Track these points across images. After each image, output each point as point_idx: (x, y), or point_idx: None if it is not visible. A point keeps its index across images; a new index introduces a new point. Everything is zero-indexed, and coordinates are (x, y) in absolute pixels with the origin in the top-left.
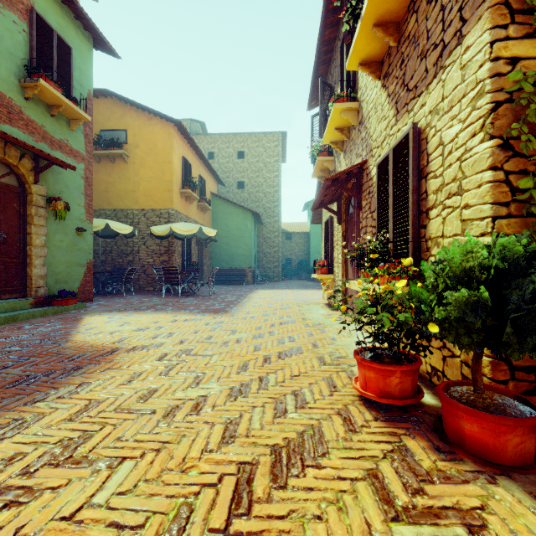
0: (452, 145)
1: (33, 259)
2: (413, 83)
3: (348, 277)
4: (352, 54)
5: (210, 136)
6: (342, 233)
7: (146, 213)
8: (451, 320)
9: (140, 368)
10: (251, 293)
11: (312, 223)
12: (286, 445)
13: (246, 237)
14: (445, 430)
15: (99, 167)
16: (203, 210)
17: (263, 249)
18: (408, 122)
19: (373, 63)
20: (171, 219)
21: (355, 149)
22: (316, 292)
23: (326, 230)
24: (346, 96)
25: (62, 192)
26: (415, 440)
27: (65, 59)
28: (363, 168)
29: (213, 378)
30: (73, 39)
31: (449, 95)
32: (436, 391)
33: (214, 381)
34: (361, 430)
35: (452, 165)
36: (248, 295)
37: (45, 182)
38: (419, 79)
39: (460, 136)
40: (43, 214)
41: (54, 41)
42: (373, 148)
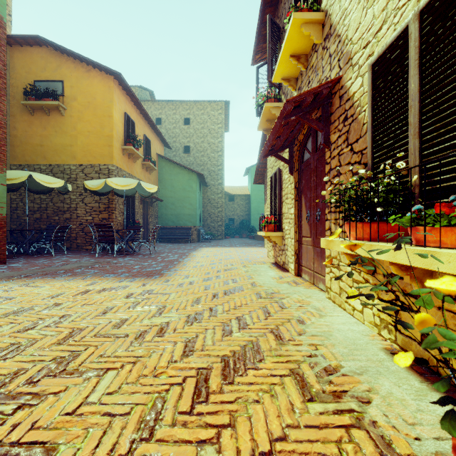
0: None
1: None
2: None
3: (303, 234)
4: None
5: (158, 103)
6: (294, 184)
7: (84, 169)
8: None
9: None
10: (195, 251)
11: (255, 183)
12: None
13: (191, 197)
14: None
15: (33, 120)
16: (149, 170)
17: (208, 209)
18: None
19: None
20: (111, 175)
21: (317, 76)
22: (259, 250)
23: (272, 185)
24: (306, 8)
25: None
26: None
27: None
28: (332, 92)
29: None
30: None
31: None
32: None
33: None
34: None
35: None
36: (191, 253)
37: None
38: None
39: None
40: None
41: None
42: (353, 54)
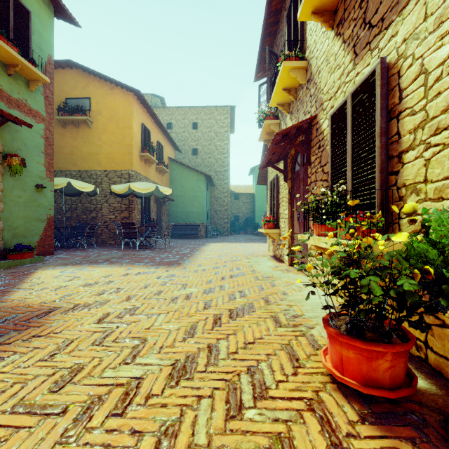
0: (442, 69)
1: None
2: (378, 17)
3: (294, 231)
4: None
5: (168, 109)
6: (288, 190)
7: (108, 174)
8: None
9: (72, 334)
10: (204, 246)
11: (258, 184)
12: None
13: (200, 197)
14: None
15: (65, 132)
16: (162, 173)
17: (214, 207)
18: (370, 62)
19: (326, 12)
20: (131, 179)
21: (303, 107)
22: (261, 245)
23: (271, 189)
24: (294, 56)
25: (20, 149)
26: None
27: (23, 21)
28: (311, 124)
29: (155, 348)
30: (32, 4)
31: (436, 11)
32: None
33: (155, 352)
34: (349, 445)
35: (442, 93)
36: (200, 248)
37: (1, 138)
38: (387, 10)
39: None
40: None
41: (10, 2)
42: (324, 102)
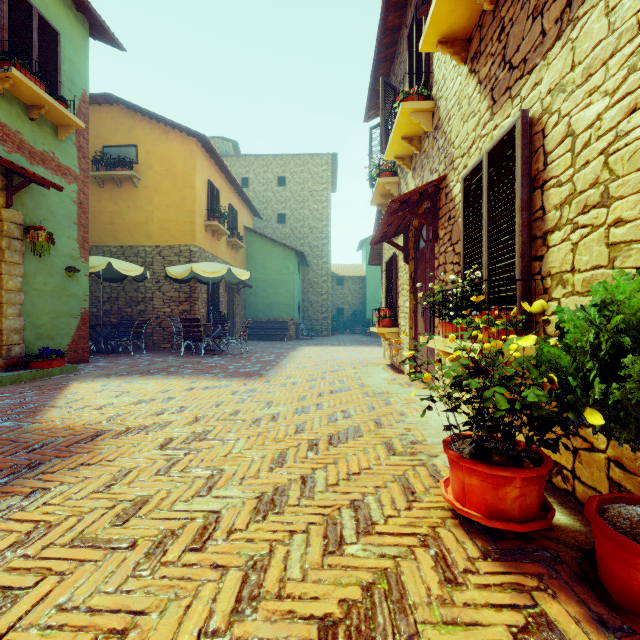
0: (590, 133)
1: (5, 307)
2: (519, 56)
3: (418, 331)
4: (429, 26)
5: (244, 159)
6: (409, 274)
7: (161, 251)
8: (627, 404)
9: (129, 462)
10: (294, 351)
11: (370, 264)
12: (344, 616)
13: (288, 282)
14: (602, 581)
15: (102, 193)
16: (235, 248)
17: (309, 296)
18: (511, 113)
19: (458, 41)
20: (193, 258)
21: (429, 163)
22: (374, 350)
23: (388, 272)
24: (417, 94)
25: (46, 220)
26: (559, 603)
27: (50, 46)
28: (440, 187)
29: (235, 479)
30: (61, 22)
31: (584, 60)
32: (587, 516)
33: (235, 484)
34: (465, 581)
35: (591, 163)
36: (290, 353)
37: (22, 206)
38: (530, 49)
39: (605, 117)
40: (19, 248)
41: (33, 21)
42: (455, 158)
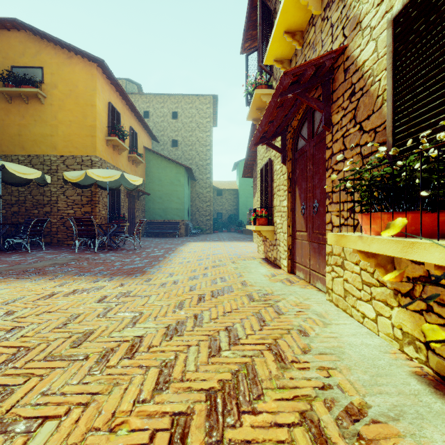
0: None
1: None
2: None
3: (297, 228)
4: None
5: (145, 96)
6: (287, 174)
7: (65, 160)
8: None
9: None
10: (182, 246)
11: (243, 176)
12: None
13: (179, 191)
14: None
15: (10, 108)
16: (136, 163)
17: (196, 203)
18: None
19: None
20: (94, 166)
21: (315, 52)
22: (248, 244)
23: (262, 177)
24: None
25: None
26: None
27: None
28: (334, 67)
29: None
30: None
31: None
32: None
33: None
34: None
35: None
36: (177, 248)
37: None
38: None
39: None
40: None
41: None
42: (363, 16)
